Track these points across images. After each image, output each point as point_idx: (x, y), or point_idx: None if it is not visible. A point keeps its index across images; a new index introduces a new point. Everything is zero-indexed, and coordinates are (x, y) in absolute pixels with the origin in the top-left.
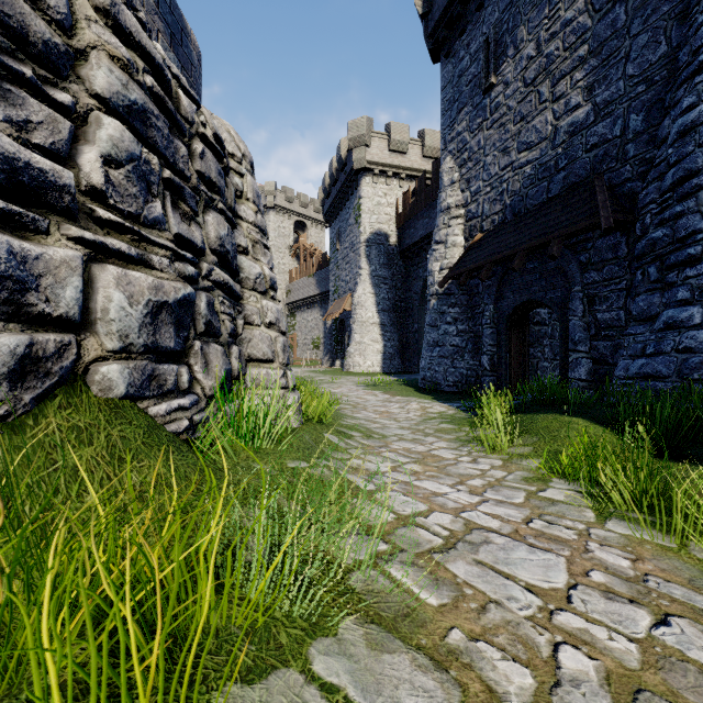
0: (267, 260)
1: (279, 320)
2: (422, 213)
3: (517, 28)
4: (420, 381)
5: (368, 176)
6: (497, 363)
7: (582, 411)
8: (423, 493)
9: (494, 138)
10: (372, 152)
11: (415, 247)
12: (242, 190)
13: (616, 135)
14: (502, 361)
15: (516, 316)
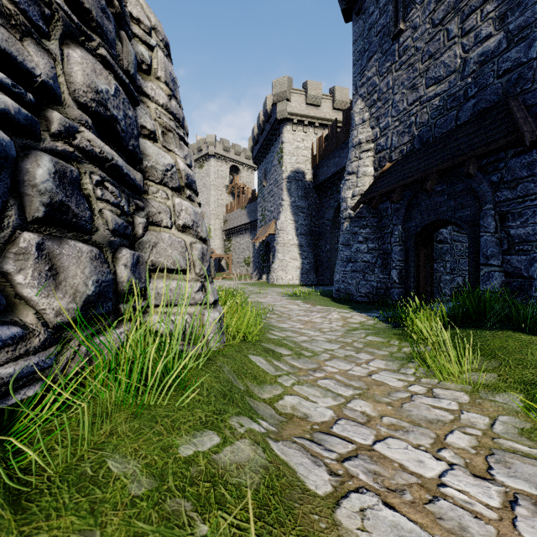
0: (183, 154)
1: (197, 224)
2: (333, 154)
3: None
4: (334, 292)
5: (289, 125)
6: (405, 276)
7: (535, 328)
8: (408, 486)
9: (403, 78)
10: (292, 105)
11: (328, 182)
12: (149, 63)
13: (532, 57)
14: (410, 275)
15: (424, 235)
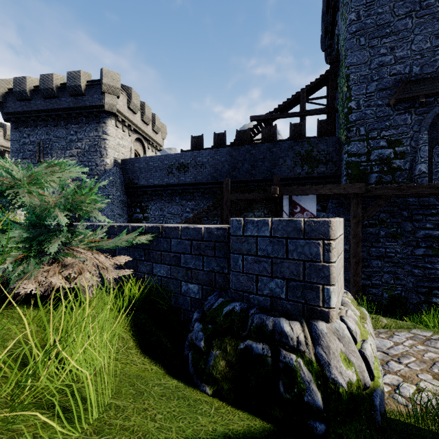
0: None
1: None
2: None
3: (53, 151)
4: None
5: None
6: None
7: None
8: None
9: None
10: None
11: None
12: None
13: None
14: None
15: None
